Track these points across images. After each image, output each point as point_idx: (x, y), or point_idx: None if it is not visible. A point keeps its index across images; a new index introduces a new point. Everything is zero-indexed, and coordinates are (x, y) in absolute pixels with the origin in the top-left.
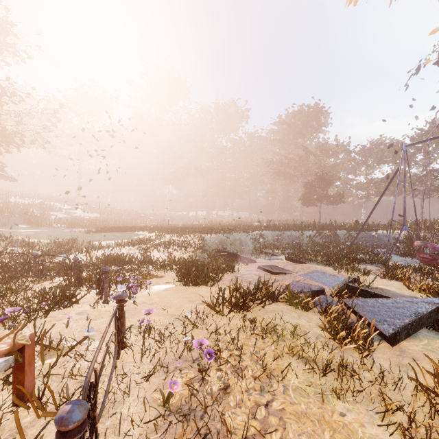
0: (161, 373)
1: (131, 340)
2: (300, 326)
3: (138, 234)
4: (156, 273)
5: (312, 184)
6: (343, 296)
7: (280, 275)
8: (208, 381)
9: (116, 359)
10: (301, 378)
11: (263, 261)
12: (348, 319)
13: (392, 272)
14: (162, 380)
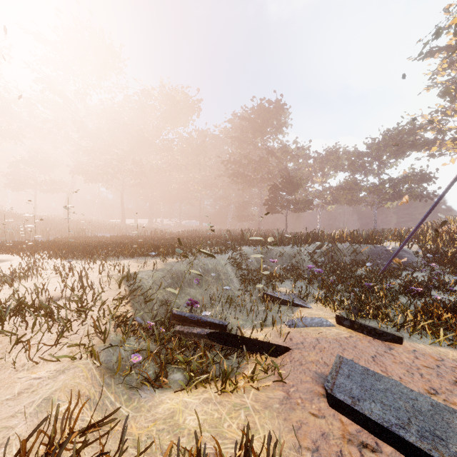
0: None
1: None
2: None
3: None
4: None
5: (279, 187)
6: None
7: None
8: None
9: None
10: None
11: (299, 339)
12: None
13: None
14: None
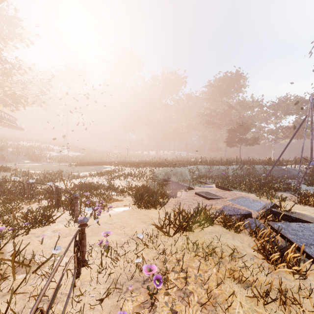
0: (114, 294)
1: (92, 257)
2: (235, 247)
3: (106, 167)
4: (117, 197)
5: (234, 131)
6: (268, 219)
7: (213, 200)
8: (157, 306)
9: (76, 278)
10: (245, 306)
11: (199, 188)
12: (277, 241)
13: (305, 199)
14: (115, 302)
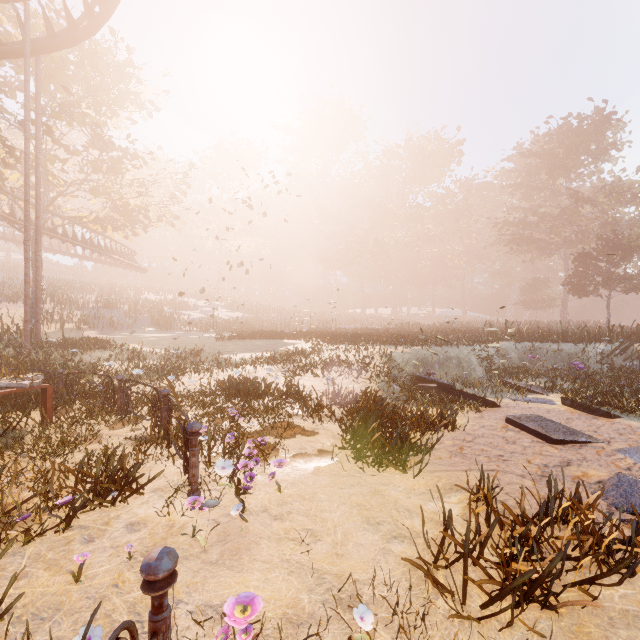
0: None
1: None
2: None
3: (287, 343)
4: (303, 422)
5: (591, 256)
6: None
7: (566, 446)
8: None
9: None
10: None
11: (513, 405)
12: None
13: None
14: None
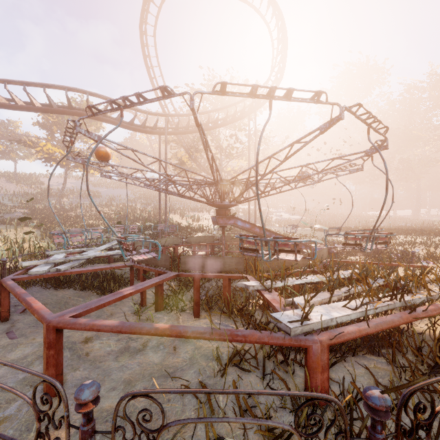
0: None
1: None
2: None
3: None
4: None
5: None
6: None
7: None
8: None
9: None
10: None
11: None
12: None
13: None
14: None
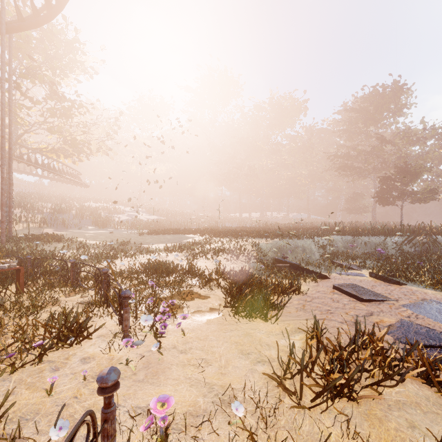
0: None
1: None
2: None
3: (188, 237)
4: (199, 290)
5: (391, 179)
6: None
7: (371, 303)
8: None
9: None
10: None
11: (338, 277)
12: None
13: None
14: None
